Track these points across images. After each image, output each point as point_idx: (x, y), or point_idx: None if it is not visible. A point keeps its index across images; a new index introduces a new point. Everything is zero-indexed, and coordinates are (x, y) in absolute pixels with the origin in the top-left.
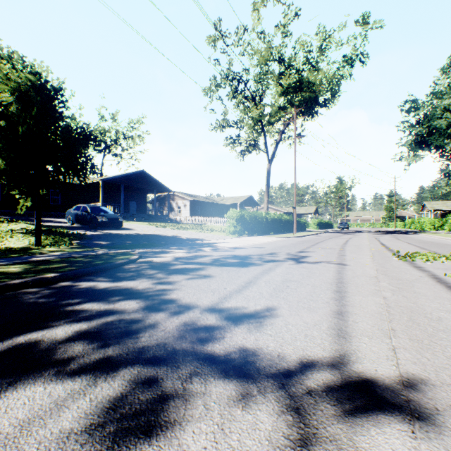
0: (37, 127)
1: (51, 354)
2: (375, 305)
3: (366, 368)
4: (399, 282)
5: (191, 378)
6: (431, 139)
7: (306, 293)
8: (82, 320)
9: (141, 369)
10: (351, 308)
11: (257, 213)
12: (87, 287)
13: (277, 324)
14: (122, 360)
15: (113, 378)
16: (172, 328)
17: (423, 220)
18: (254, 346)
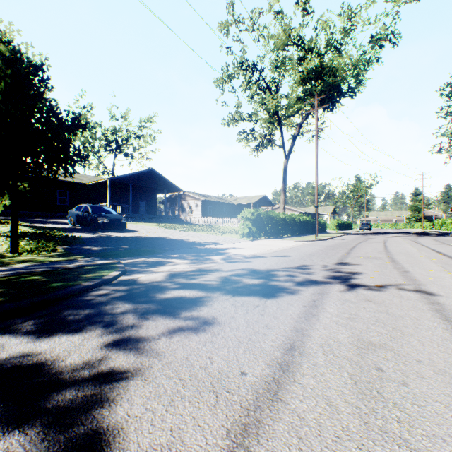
0: (5, 107)
1: None
2: None
3: None
4: None
5: None
6: None
7: (451, 412)
8: None
9: None
10: None
11: (274, 213)
12: None
13: None
14: None
15: None
16: None
17: None
18: None
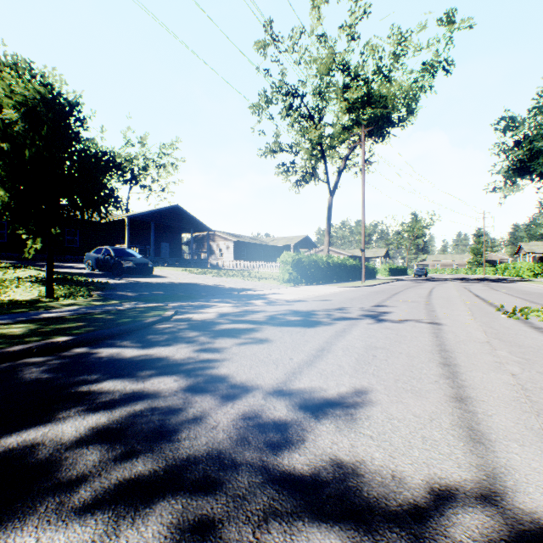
0: (48, 151)
1: (52, 470)
2: (506, 387)
3: (538, 504)
4: (523, 351)
5: (266, 520)
6: (534, 165)
7: (403, 367)
8: (99, 408)
9: (187, 501)
10: (474, 391)
11: (317, 257)
12: (108, 355)
13: (376, 418)
14: (158, 483)
15: (145, 518)
16: (226, 423)
17: (519, 266)
18: (352, 457)
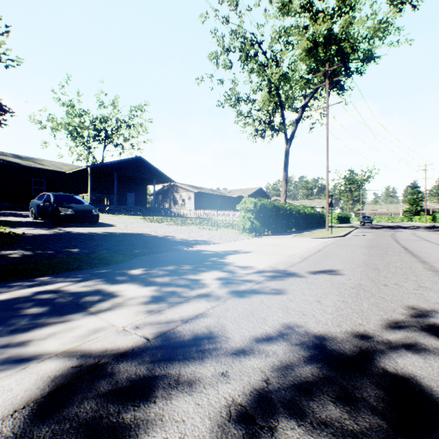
0: None
1: None
2: None
3: None
4: None
5: None
6: None
7: None
8: None
9: None
10: None
11: (279, 204)
12: None
13: None
14: None
15: None
16: None
17: None
18: None
